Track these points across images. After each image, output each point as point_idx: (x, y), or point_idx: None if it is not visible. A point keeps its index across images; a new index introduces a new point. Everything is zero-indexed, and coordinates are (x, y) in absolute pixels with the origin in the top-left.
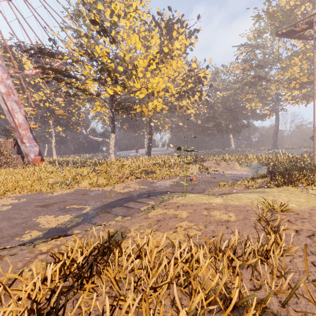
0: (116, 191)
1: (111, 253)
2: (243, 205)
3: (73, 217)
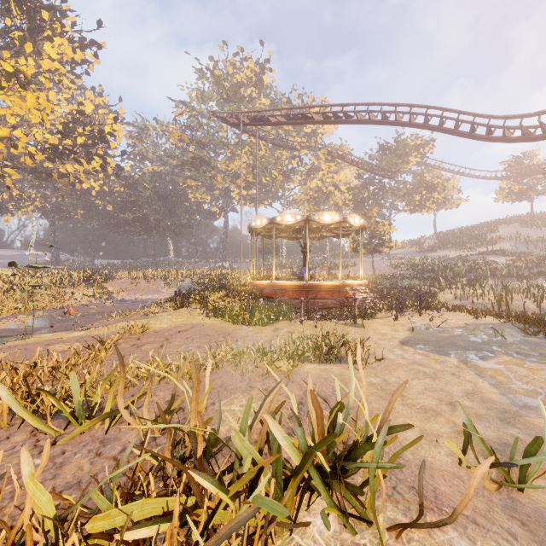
0: None
1: None
2: (107, 333)
3: None
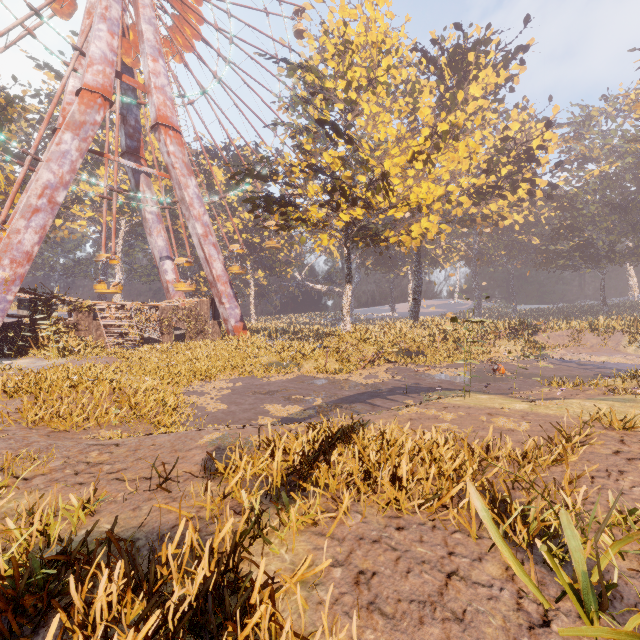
0: (355, 381)
1: (355, 432)
2: (560, 416)
3: (303, 409)
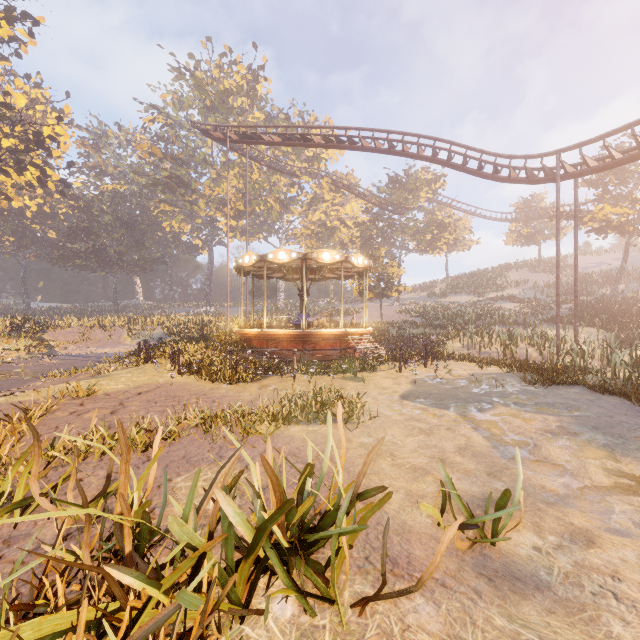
0: None
1: None
2: (37, 399)
3: None
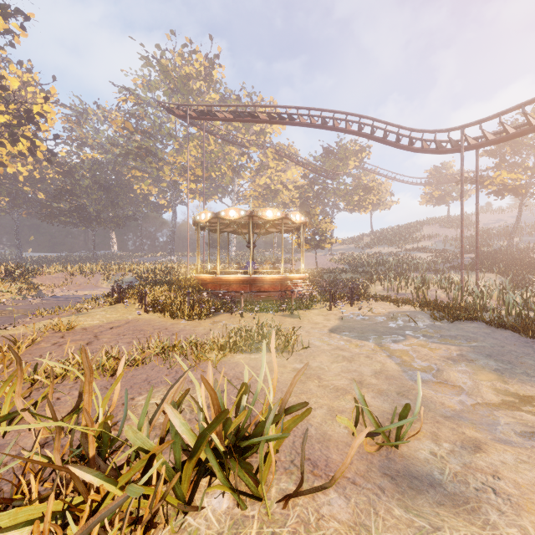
0: None
1: None
2: (25, 333)
3: None
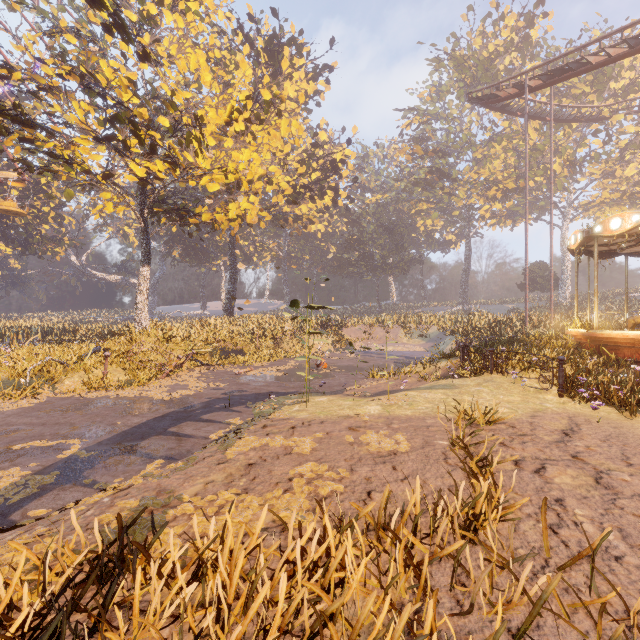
0: (153, 397)
1: (123, 578)
2: (420, 416)
3: (30, 474)
